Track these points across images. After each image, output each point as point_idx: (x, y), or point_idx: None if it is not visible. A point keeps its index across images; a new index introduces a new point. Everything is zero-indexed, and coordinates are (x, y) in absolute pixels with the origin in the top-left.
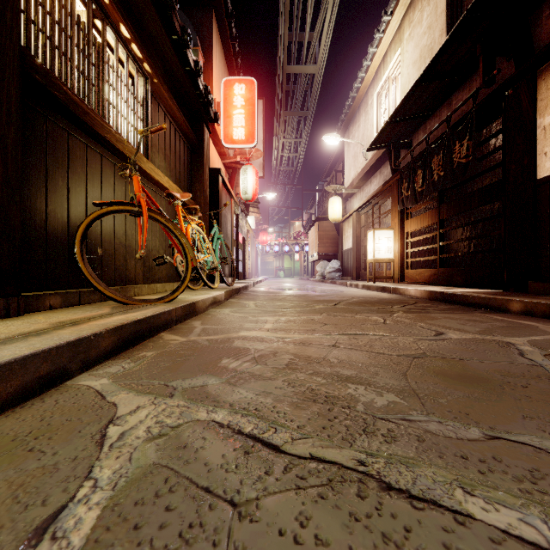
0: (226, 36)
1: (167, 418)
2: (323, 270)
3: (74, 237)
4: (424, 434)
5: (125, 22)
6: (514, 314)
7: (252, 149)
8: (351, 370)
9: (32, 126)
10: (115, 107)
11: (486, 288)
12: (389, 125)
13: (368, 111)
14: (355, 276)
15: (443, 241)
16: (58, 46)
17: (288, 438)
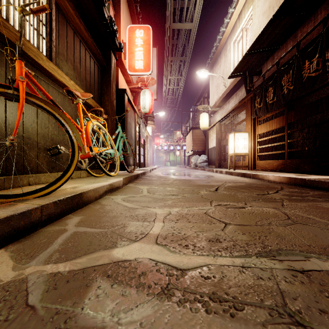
0: None
1: None
2: (196, 161)
3: None
4: None
5: None
6: None
7: (148, 78)
8: None
9: None
10: None
11: None
12: (247, 56)
13: (227, 54)
14: (217, 165)
15: (290, 139)
16: None
17: None
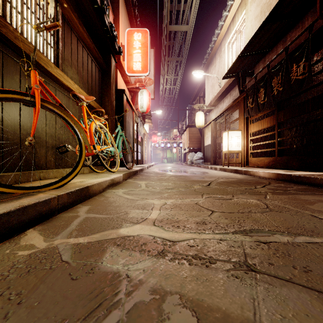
0: (129, 3)
1: None
2: (192, 158)
3: None
4: None
5: None
6: None
7: (146, 78)
8: None
9: None
10: (19, 13)
11: (320, 171)
12: (239, 58)
13: (221, 55)
14: (212, 162)
15: (280, 137)
16: None
17: None
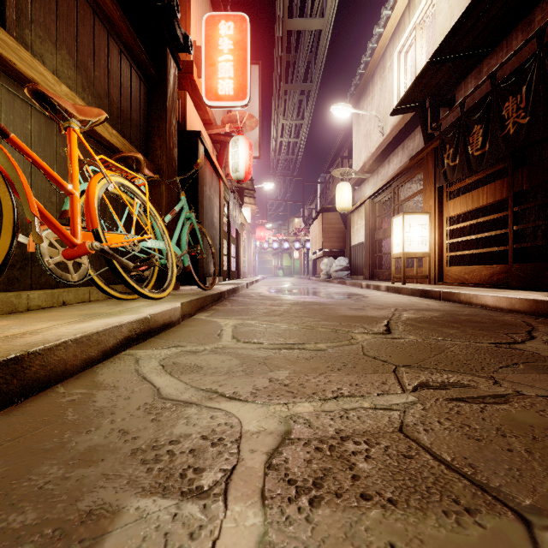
0: None
1: None
2: (328, 268)
3: None
4: None
5: None
6: None
7: (244, 115)
8: None
9: None
10: None
11: None
12: (429, 68)
13: (385, 76)
14: (368, 275)
15: (518, 223)
16: None
17: None
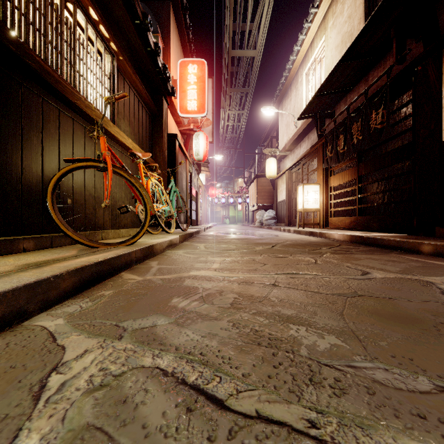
0: (181, 25)
1: (111, 365)
2: (261, 218)
3: (46, 189)
4: (372, 384)
5: (94, 6)
6: (425, 255)
7: (203, 119)
8: (291, 310)
9: (8, 91)
10: (85, 79)
11: (398, 233)
12: (316, 98)
13: (298, 87)
14: (287, 223)
15: (361, 193)
16: (32, 23)
17: (233, 390)
